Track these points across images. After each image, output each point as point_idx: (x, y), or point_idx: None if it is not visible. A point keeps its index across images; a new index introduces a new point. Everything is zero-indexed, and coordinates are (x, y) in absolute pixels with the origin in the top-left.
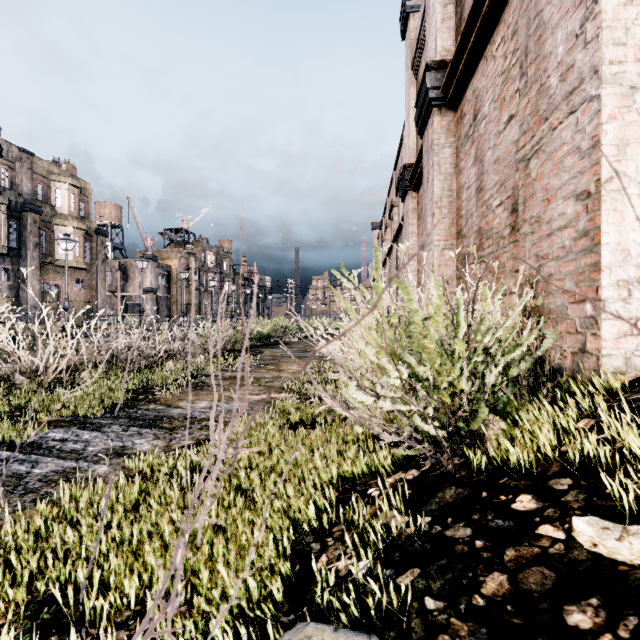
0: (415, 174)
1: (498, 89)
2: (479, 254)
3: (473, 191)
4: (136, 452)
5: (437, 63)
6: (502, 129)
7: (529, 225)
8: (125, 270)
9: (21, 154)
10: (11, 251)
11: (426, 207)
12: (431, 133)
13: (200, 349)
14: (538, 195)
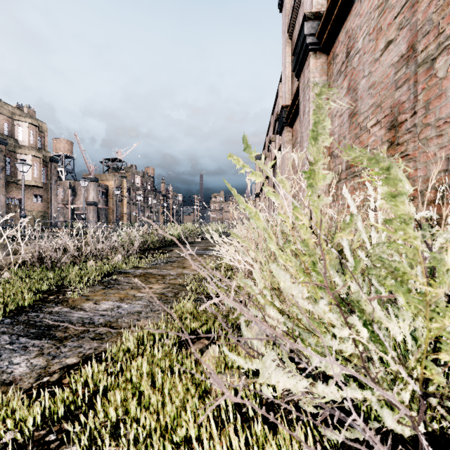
0: (291, 112)
1: (374, 22)
2: (352, 170)
3: (346, 117)
4: (4, 379)
5: (313, 14)
6: (378, 56)
7: (434, 128)
8: (74, 188)
9: None
10: None
11: (302, 134)
12: (307, 73)
13: (119, 249)
14: (449, 93)
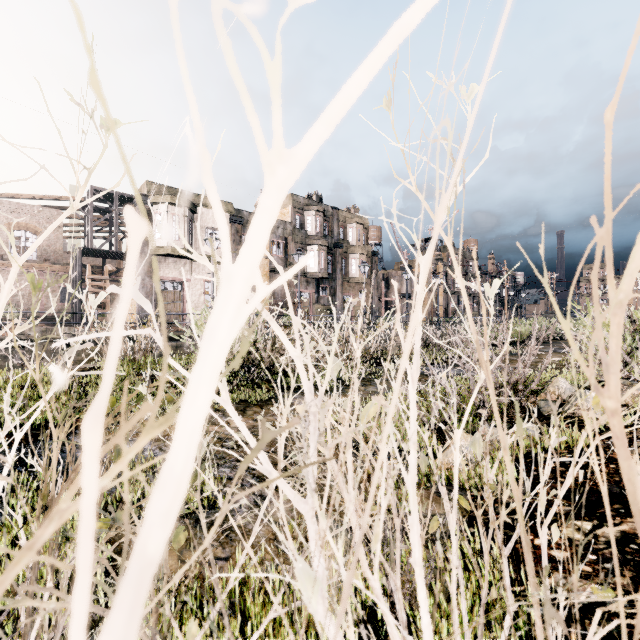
0: None
1: None
2: None
3: None
4: (473, 375)
5: None
6: None
7: None
8: (387, 280)
9: (333, 211)
10: (328, 275)
11: None
12: None
13: None
14: None
